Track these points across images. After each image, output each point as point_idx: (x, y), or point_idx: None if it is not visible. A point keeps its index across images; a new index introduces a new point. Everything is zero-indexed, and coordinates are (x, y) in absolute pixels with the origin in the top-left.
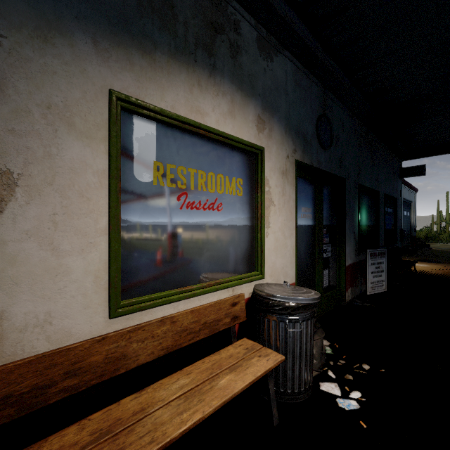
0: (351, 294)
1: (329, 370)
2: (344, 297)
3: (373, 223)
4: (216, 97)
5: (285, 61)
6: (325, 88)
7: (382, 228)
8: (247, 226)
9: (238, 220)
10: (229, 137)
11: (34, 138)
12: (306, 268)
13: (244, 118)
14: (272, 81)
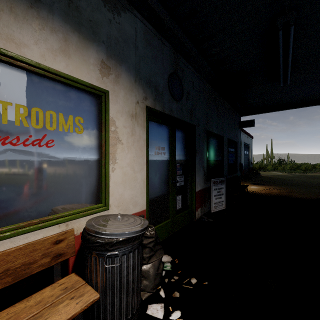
0: (200, 213)
1: (161, 289)
2: (194, 215)
3: (219, 159)
4: (42, 31)
5: (135, 20)
6: (177, 52)
7: (226, 162)
8: (90, 162)
9: (77, 156)
10: (60, 74)
11: None
12: (159, 195)
13: (83, 60)
14: (119, 33)
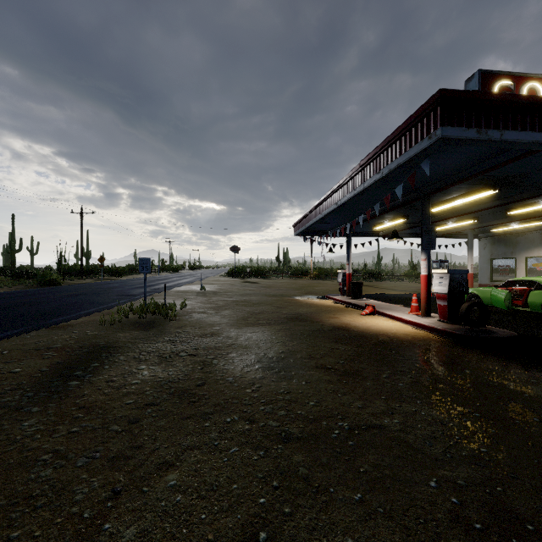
0: None
1: None
2: None
3: None
4: None
5: None
6: None
7: None
8: None
9: None
10: None
11: (518, 264)
12: None
13: None
14: None
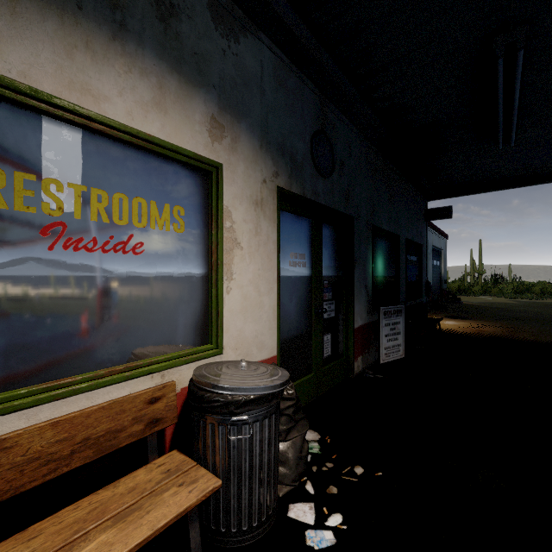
0: (362, 364)
1: (308, 482)
2: (352, 367)
3: (392, 273)
4: (128, 75)
5: (261, 47)
6: (325, 96)
7: (403, 279)
8: (194, 278)
9: (176, 269)
10: (153, 140)
11: None
12: (297, 334)
13: (185, 116)
14: (237, 70)
